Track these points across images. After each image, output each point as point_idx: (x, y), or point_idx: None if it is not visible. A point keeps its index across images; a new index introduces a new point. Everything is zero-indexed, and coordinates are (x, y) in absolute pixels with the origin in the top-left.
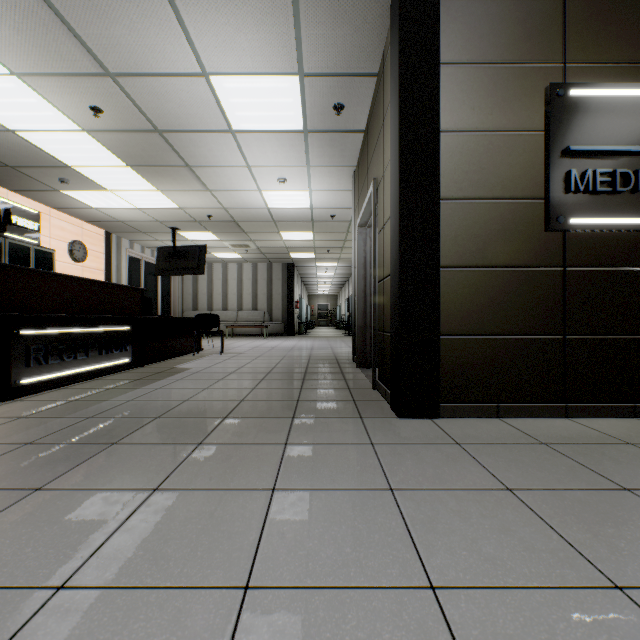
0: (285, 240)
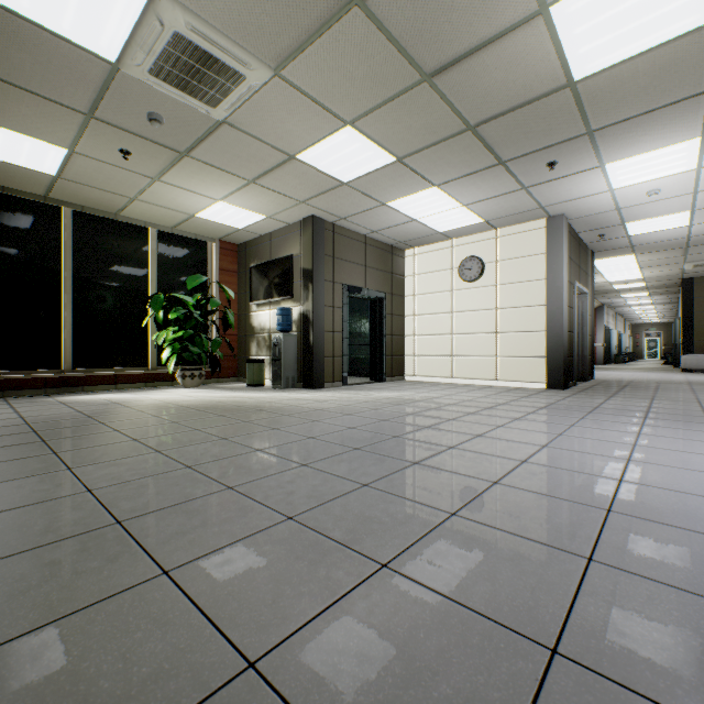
0: None
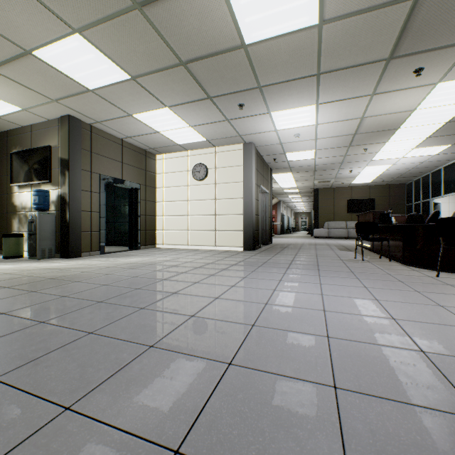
0: None
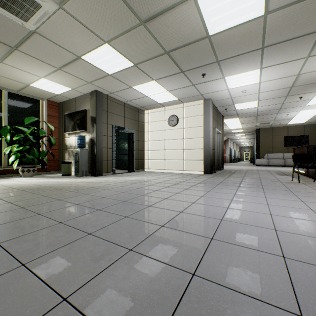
0: None
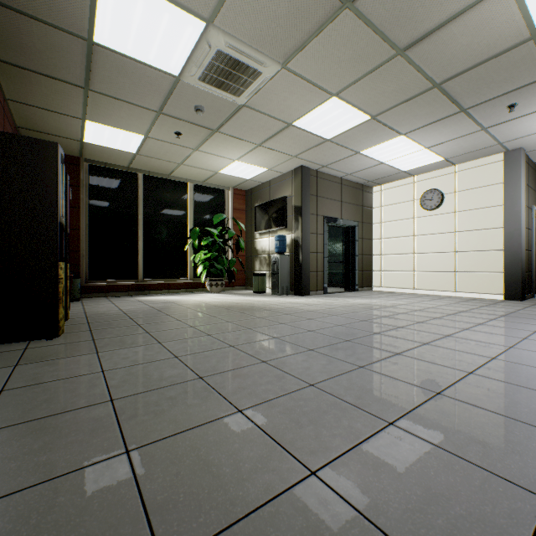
0: None
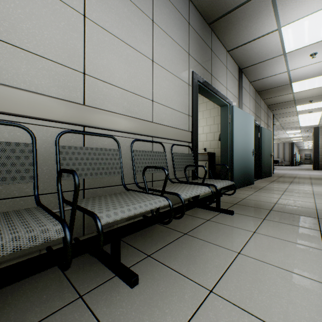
0: (291, 139)
